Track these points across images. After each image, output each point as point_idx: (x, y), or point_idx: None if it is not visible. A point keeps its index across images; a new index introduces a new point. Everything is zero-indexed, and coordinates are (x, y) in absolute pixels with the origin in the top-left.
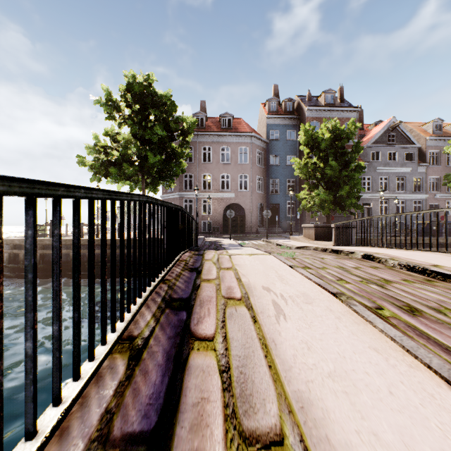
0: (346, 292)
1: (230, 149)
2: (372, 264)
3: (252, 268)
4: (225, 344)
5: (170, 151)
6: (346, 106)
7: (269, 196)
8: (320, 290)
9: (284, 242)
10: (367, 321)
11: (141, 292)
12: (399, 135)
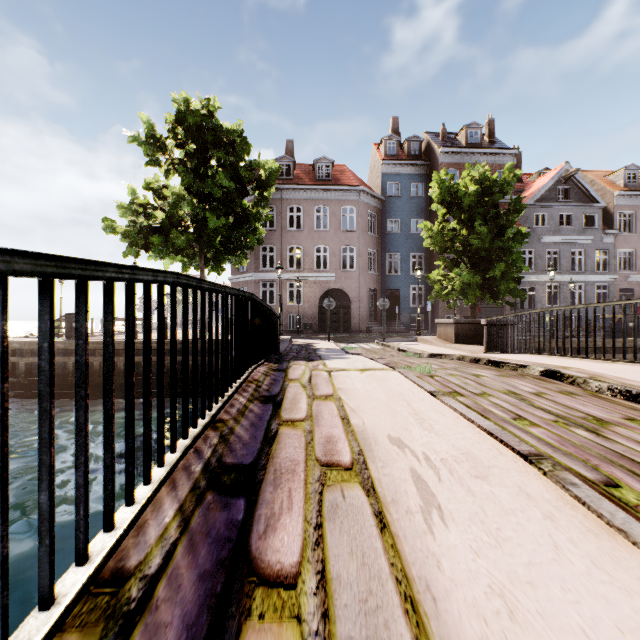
0: (537, 446)
1: (328, 209)
2: (561, 387)
3: (367, 396)
4: (321, 597)
5: (241, 211)
6: (497, 146)
7: (385, 279)
8: (495, 446)
9: (409, 346)
10: (612, 527)
11: (164, 455)
12: (576, 189)
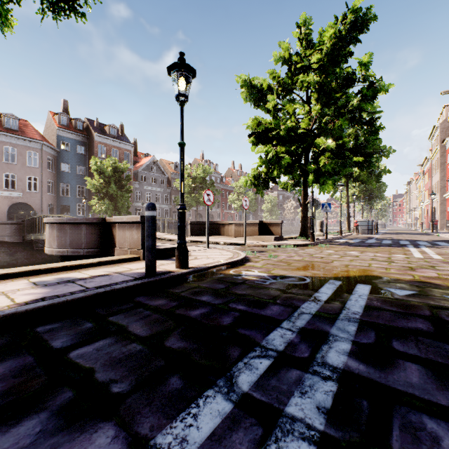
0: None
1: (16, 150)
2: None
3: None
4: None
5: None
6: (125, 140)
7: (60, 198)
8: None
9: None
10: None
11: None
12: (158, 168)
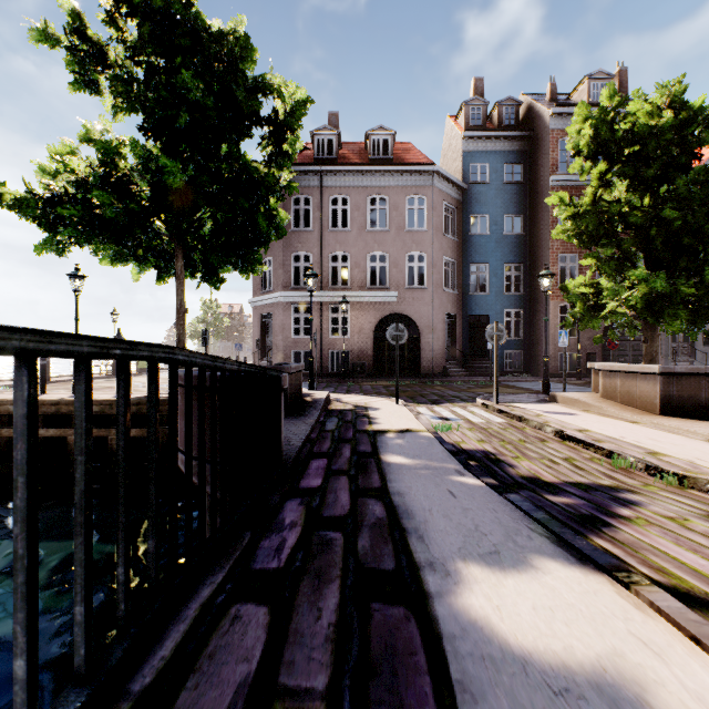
0: None
1: (387, 200)
2: None
3: None
4: None
5: (239, 169)
6: None
7: (468, 300)
8: None
9: (573, 424)
10: None
11: None
12: None
